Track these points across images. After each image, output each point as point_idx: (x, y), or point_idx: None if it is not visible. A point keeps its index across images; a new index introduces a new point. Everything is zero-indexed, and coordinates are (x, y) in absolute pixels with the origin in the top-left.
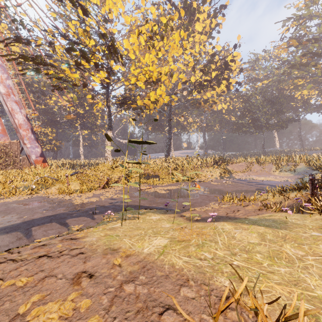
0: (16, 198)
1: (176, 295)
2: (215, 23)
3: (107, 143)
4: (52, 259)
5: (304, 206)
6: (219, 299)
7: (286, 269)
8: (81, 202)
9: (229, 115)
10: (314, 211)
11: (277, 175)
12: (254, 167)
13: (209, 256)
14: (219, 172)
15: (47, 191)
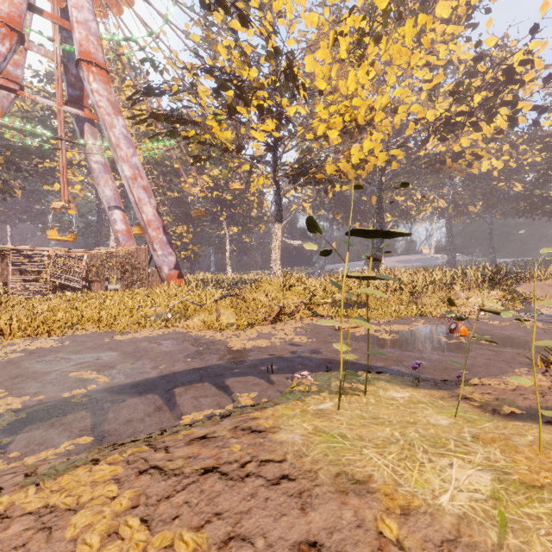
0: (147, 334)
1: None
2: None
3: (274, 245)
4: (230, 484)
5: None
6: None
7: None
8: (242, 346)
9: (507, 181)
10: None
11: None
12: None
13: None
14: (497, 300)
15: (187, 324)
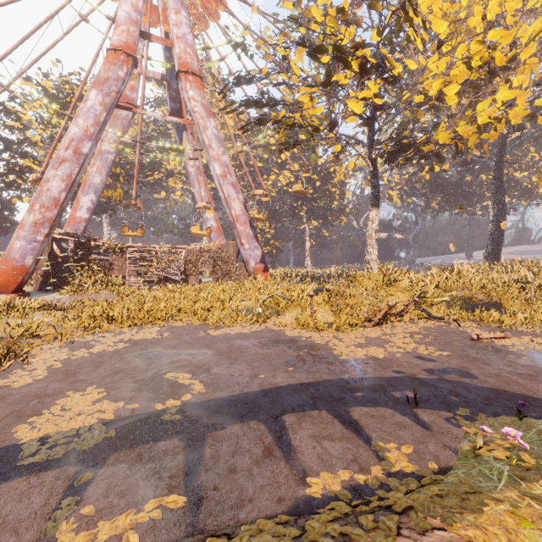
0: (239, 329)
1: None
2: None
3: (370, 233)
4: None
5: None
6: None
7: None
8: (351, 354)
9: None
10: None
11: None
12: None
13: None
14: None
15: (279, 321)
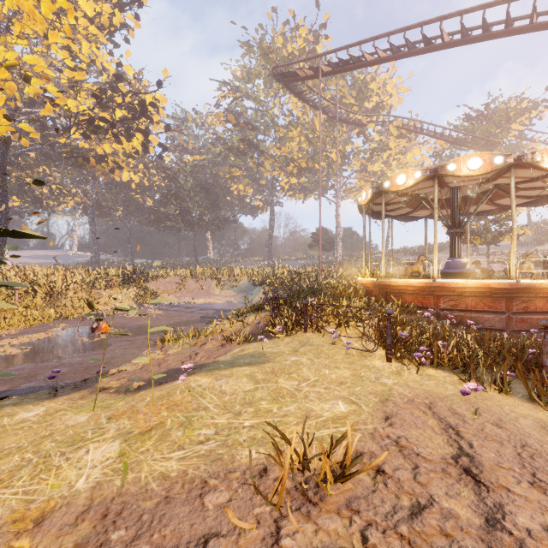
0: None
1: (204, 514)
2: (121, 20)
3: None
4: None
5: (264, 330)
6: (258, 478)
7: (294, 406)
8: None
9: (142, 195)
10: (282, 334)
11: (219, 294)
12: (189, 284)
13: (211, 432)
14: (134, 296)
15: None
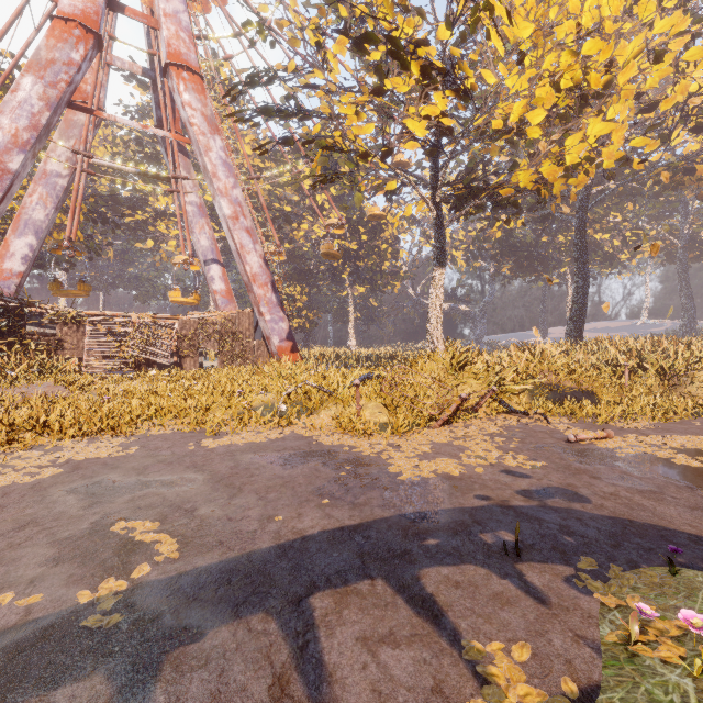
0: (252, 437)
1: None
2: None
3: (433, 301)
4: None
5: None
6: None
7: None
8: (415, 471)
9: None
10: None
11: None
12: None
13: None
14: None
15: (311, 422)
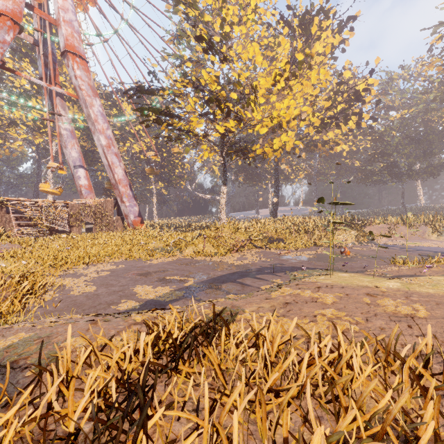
0: (165, 260)
1: None
2: (339, 39)
3: (222, 201)
4: (330, 289)
5: None
6: None
7: None
8: (238, 263)
9: (350, 159)
10: None
11: (436, 240)
12: (400, 229)
13: None
14: (355, 236)
15: (183, 254)
